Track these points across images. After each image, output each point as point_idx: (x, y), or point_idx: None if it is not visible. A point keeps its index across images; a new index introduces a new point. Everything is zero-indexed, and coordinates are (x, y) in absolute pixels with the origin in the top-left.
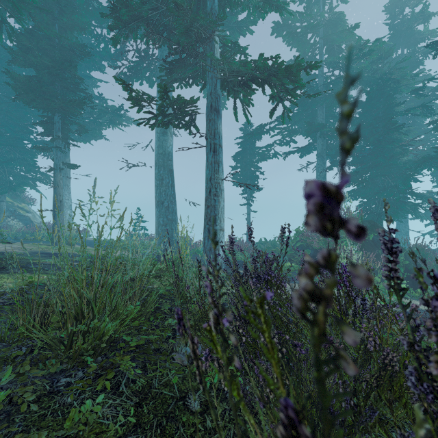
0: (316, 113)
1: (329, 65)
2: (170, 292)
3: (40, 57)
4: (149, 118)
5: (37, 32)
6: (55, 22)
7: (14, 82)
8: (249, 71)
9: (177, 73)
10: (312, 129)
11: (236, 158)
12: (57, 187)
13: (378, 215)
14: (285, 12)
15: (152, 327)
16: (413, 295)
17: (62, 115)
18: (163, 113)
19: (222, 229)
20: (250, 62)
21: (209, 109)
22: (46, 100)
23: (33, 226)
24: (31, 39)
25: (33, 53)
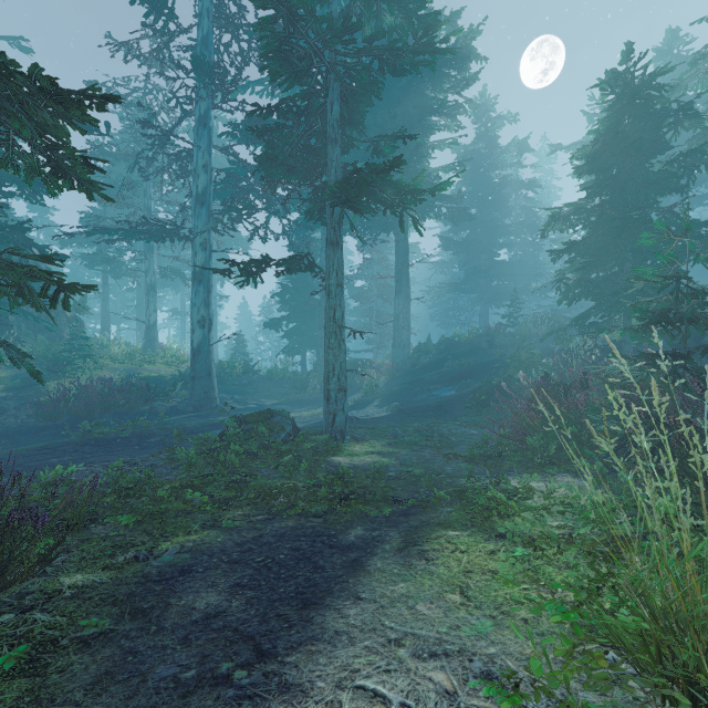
0: None
1: None
2: None
3: None
4: None
5: None
6: None
7: None
8: None
9: None
10: None
11: None
12: None
13: None
14: None
15: None
16: None
17: None
18: None
19: None
20: None
21: None
22: None
23: None
24: None
25: None
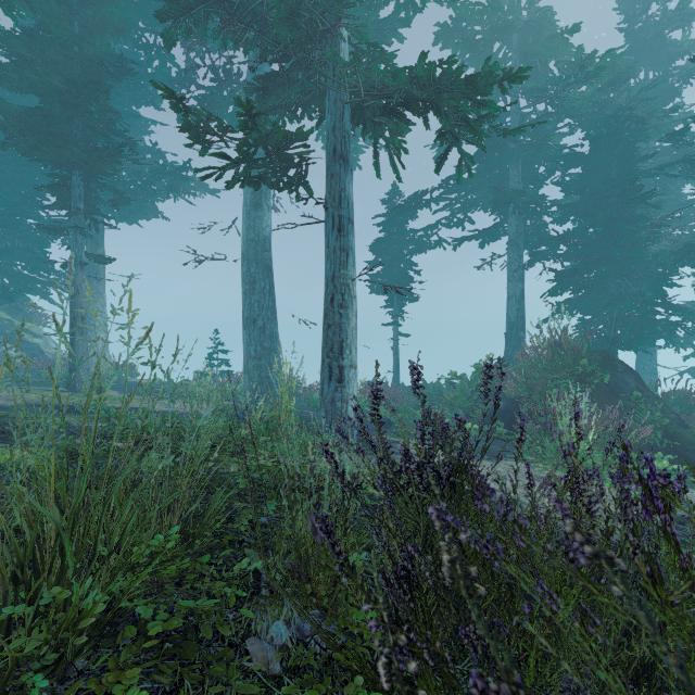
0: (507, 175)
1: (529, 94)
2: (258, 483)
3: (45, 74)
4: (223, 166)
5: (43, 34)
6: (73, 18)
7: (4, 118)
8: (401, 86)
9: (276, 95)
10: (502, 198)
11: (375, 248)
12: (76, 294)
13: (611, 341)
14: (456, 5)
15: (205, 579)
16: (686, 480)
17: (85, 173)
18: (247, 158)
19: (353, 365)
20: (403, 69)
21: (330, 155)
22: (57, 149)
23: (44, 359)
24: (33, 45)
25: (35, 69)
